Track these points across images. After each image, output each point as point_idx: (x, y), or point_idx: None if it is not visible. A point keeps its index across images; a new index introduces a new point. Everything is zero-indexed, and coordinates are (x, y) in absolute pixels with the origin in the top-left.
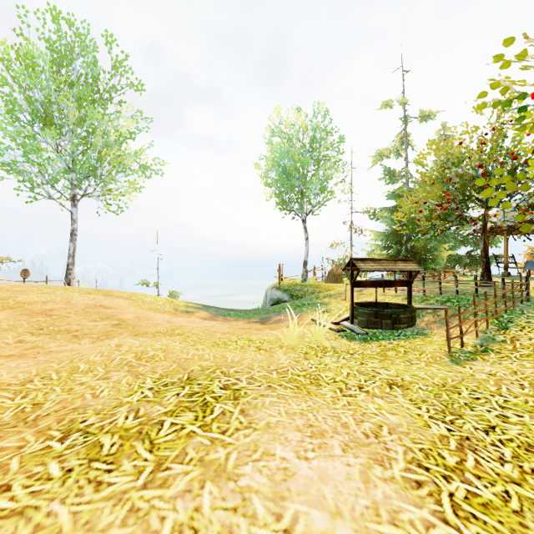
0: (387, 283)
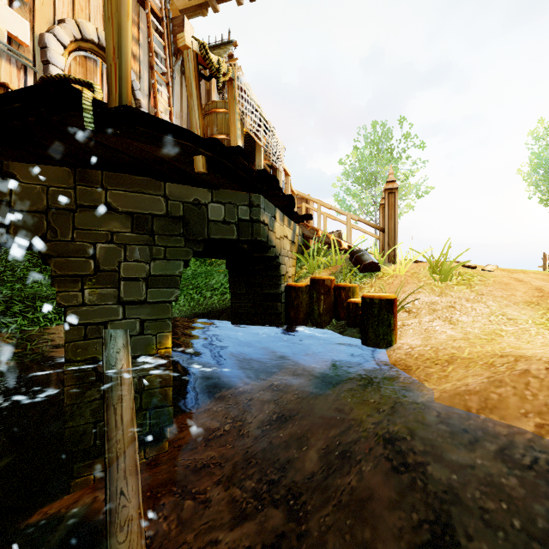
0: None
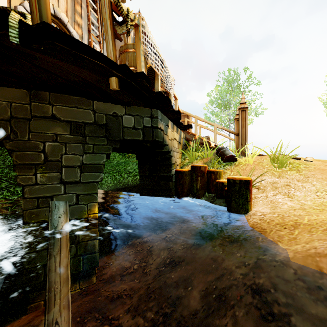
0: None
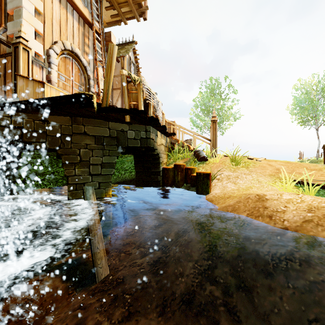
0: None
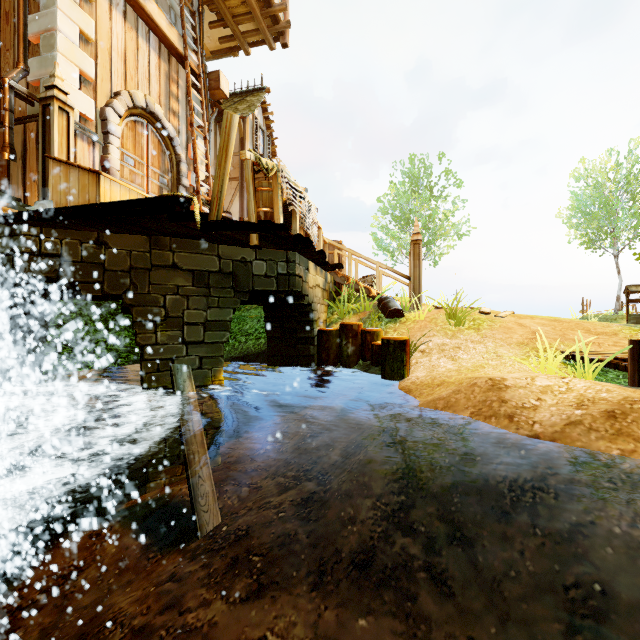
0: None
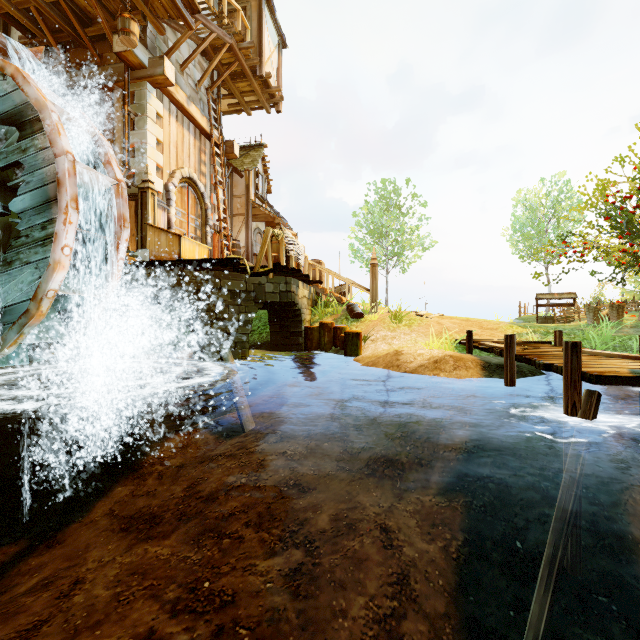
0: (558, 305)
